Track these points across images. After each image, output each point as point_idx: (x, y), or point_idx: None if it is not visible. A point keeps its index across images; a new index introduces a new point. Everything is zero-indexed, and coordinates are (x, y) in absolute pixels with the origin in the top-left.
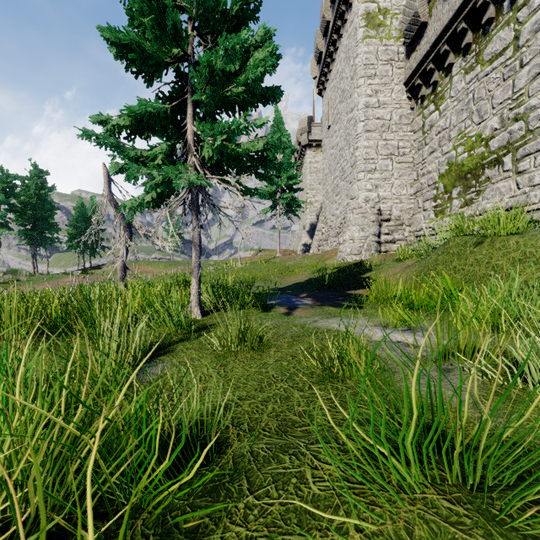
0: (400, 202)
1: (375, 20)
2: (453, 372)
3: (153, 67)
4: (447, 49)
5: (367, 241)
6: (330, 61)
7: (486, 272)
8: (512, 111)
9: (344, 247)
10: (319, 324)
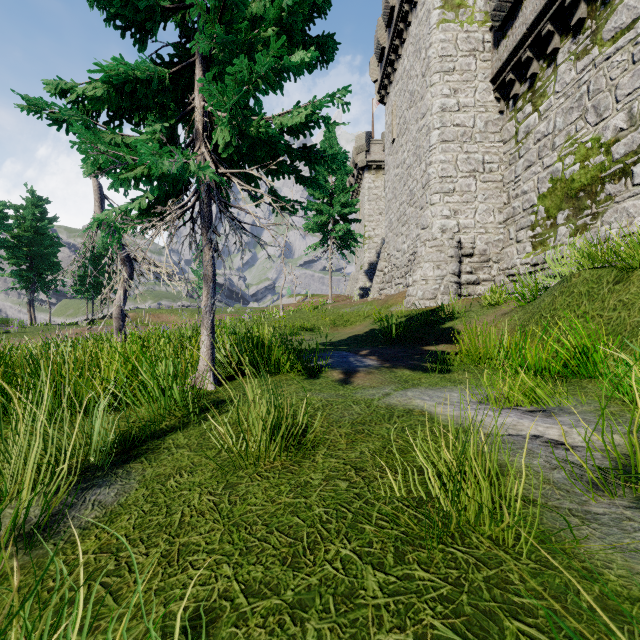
0: (486, 233)
1: None
2: None
3: (144, 13)
4: (551, 29)
5: (444, 282)
6: (394, 58)
7: None
8: None
9: (414, 290)
10: (393, 399)
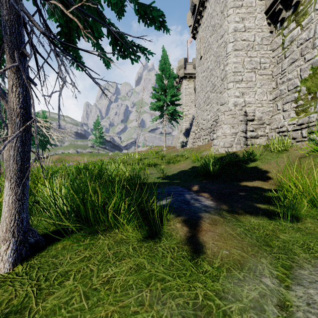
0: (261, 106)
1: None
2: None
3: None
4: None
5: (237, 136)
6: (202, 9)
7: None
8: None
9: (218, 141)
10: None
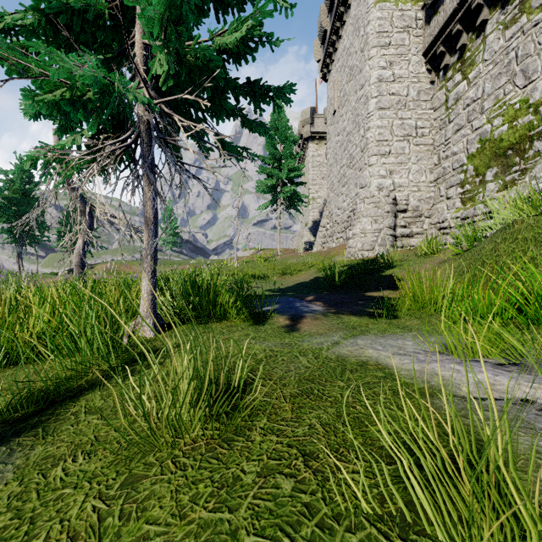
0: (418, 191)
1: None
2: None
3: None
4: (480, 2)
5: (381, 235)
6: (335, 38)
7: None
8: None
9: (354, 242)
10: (343, 349)
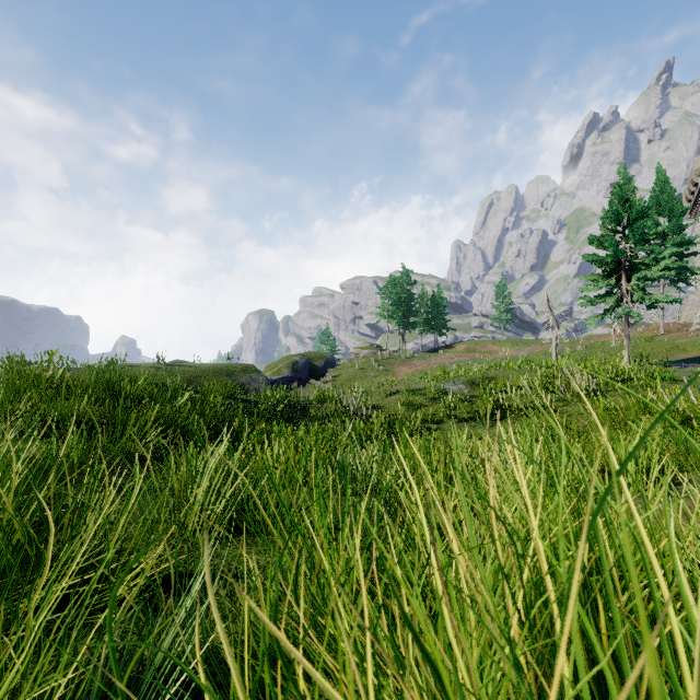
0: None
1: None
2: None
3: (605, 263)
4: None
5: None
6: None
7: None
8: None
9: None
10: None
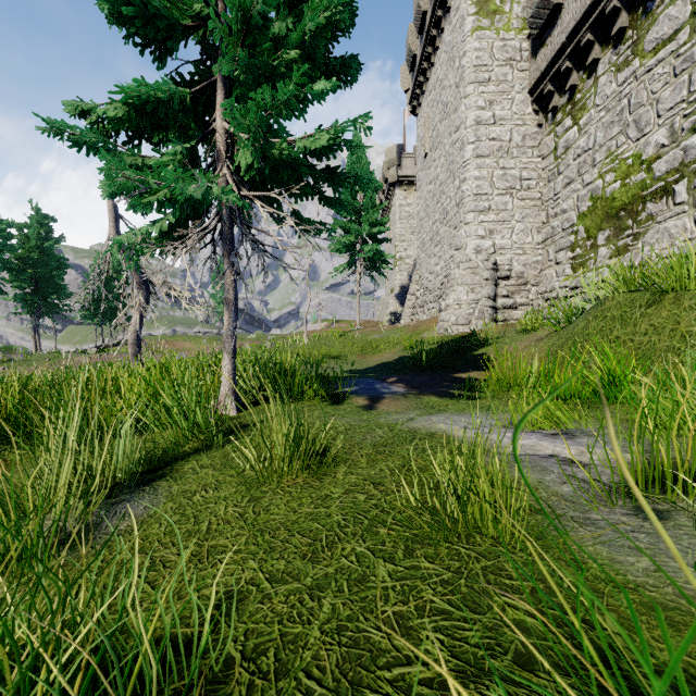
0: (523, 254)
1: (489, 5)
2: (672, 520)
3: (164, 31)
4: (591, 39)
5: (479, 306)
6: (427, 66)
7: (671, 344)
8: (688, 119)
9: (447, 315)
10: (417, 424)
